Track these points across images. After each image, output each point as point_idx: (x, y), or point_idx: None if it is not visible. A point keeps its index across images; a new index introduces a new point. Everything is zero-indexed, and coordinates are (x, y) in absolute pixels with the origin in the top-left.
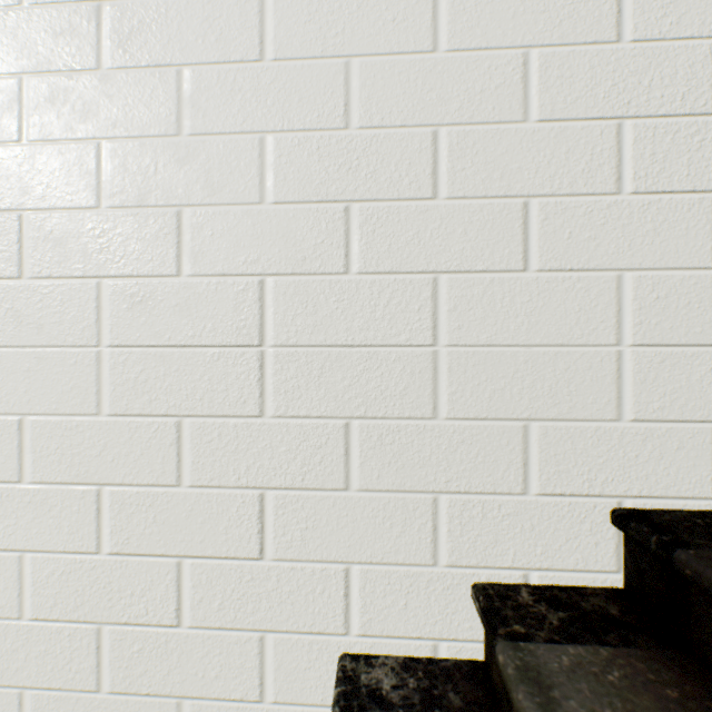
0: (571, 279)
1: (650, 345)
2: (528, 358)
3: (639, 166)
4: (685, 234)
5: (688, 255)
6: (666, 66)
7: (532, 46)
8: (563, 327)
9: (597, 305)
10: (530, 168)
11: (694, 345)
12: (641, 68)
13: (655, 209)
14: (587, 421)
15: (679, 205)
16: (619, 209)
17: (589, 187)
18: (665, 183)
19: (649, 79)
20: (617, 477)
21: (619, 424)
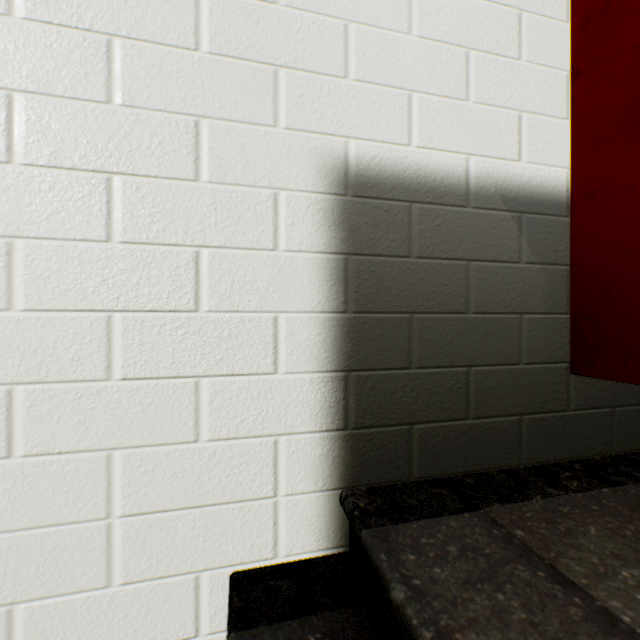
0: (61, 461)
1: (139, 513)
2: (14, 542)
3: (129, 354)
4: (172, 413)
5: (174, 431)
6: (155, 266)
7: (18, 236)
8: (52, 507)
9: (88, 483)
10: (15, 355)
11: (180, 508)
12: (131, 266)
13: (145, 393)
14: (78, 592)
15: (166, 388)
16: (109, 394)
17: (79, 373)
18: (154, 369)
19: (138, 277)
20: (109, 638)
21: (109, 589)
